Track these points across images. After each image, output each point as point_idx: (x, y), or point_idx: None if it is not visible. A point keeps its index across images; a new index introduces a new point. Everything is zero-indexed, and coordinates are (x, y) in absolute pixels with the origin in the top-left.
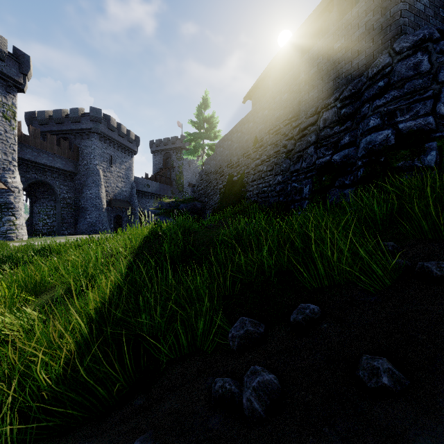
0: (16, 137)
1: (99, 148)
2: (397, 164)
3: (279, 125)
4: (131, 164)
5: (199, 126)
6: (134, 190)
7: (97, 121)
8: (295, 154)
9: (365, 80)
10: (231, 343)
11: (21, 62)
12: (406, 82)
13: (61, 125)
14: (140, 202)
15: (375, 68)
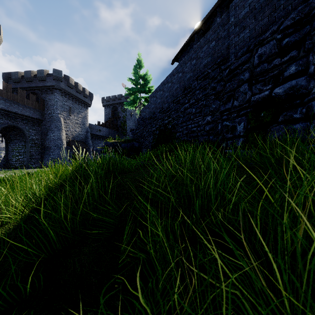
0: None
1: (60, 101)
2: None
3: (207, 70)
4: (86, 113)
5: (137, 83)
6: (88, 133)
7: (58, 79)
8: (225, 94)
9: None
10: None
11: None
12: None
13: (30, 83)
14: (93, 143)
15: None
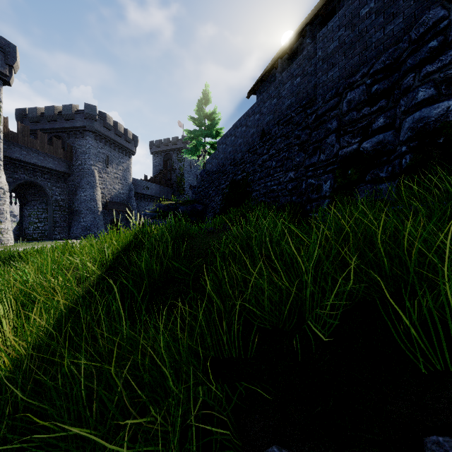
0: (2, 133)
1: (94, 148)
2: None
3: (291, 114)
4: (129, 164)
5: (200, 123)
6: (132, 192)
7: (92, 118)
8: (311, 145)
9: (407, 44)
10: None
11: (6, 52)
12: None
13: (53, 122)
14: (139, 205)
15: (422, 27)
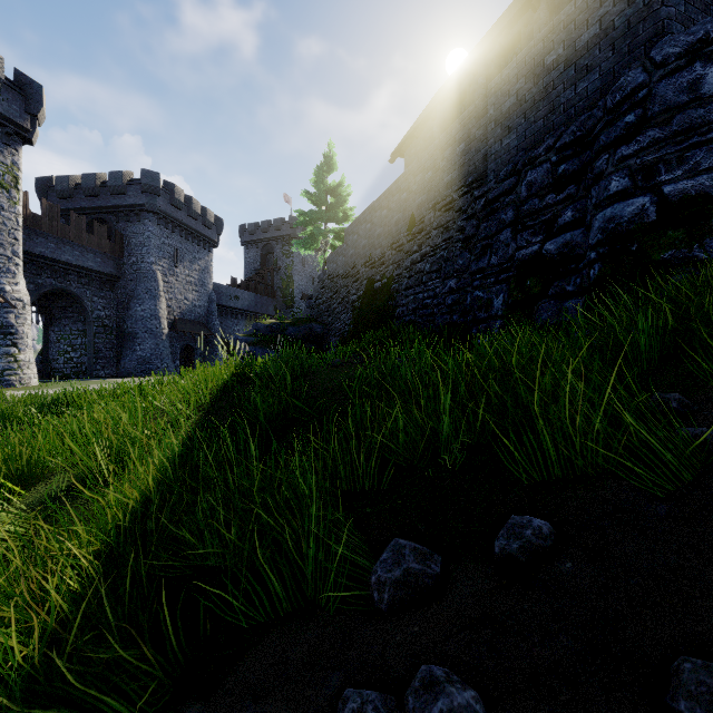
0: (20, 217)
1: (156, 237)
2: (662, 256)
3: (452, 195)
4: (209, 262)
5: (319, 200)
6: (213, 305)
7: (153, 192)
8: (479, 243)
9: (601, 113)
10: (376, 594)
11: (27, 94)
12: (676, 113)
13: (94, 199)
14: (223, 325)
15: (619, 92)
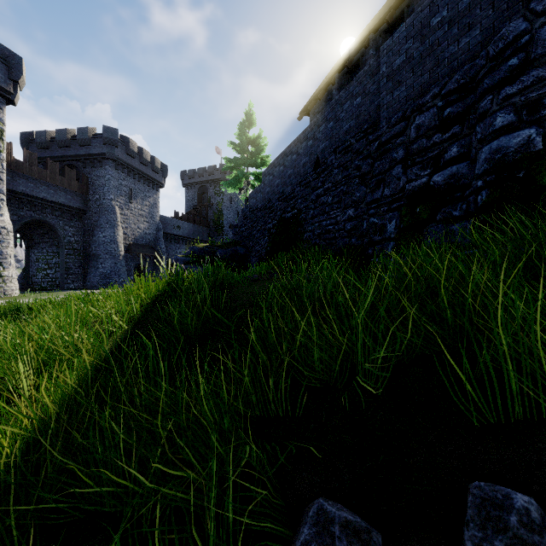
0: (5, 162)
1: (115, 179)
2: None
3: (350, 140)
4: (156, 199)
5: (242, 150)
6: (160, 232)
7: (112, 144)
8: (374, 178)
9: (484, 61)
10: None
11: (10, 64)
12: None
13: (66, 149)
14: (168, 248)
15: (501, 41)
